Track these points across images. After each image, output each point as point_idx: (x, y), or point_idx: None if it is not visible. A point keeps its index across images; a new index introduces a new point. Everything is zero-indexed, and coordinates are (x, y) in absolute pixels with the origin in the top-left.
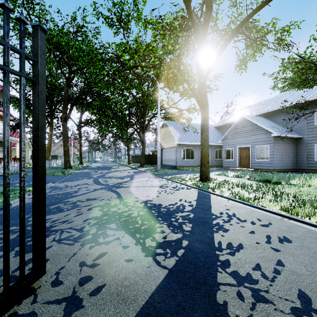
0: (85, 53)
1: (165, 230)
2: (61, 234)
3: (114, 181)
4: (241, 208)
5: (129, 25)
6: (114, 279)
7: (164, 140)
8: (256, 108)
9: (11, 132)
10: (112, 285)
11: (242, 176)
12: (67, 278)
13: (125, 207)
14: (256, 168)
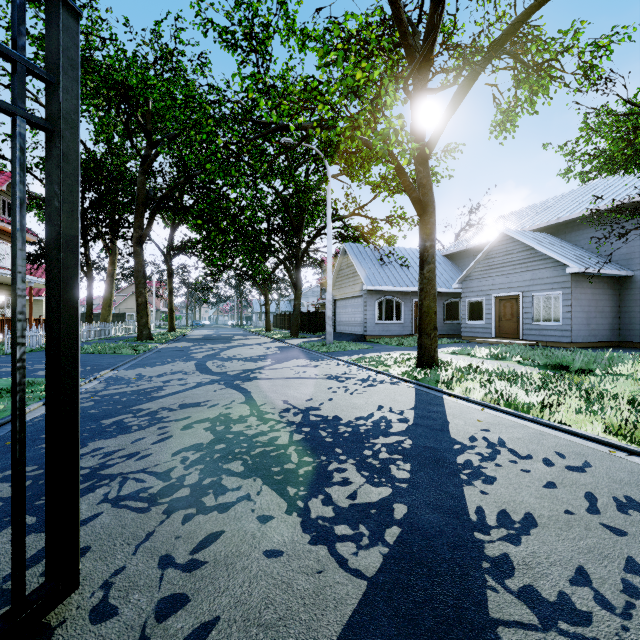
0: (178, 102)
1: (351, 478)
2: (121, 485)
3: (239, 366)
4: (516, 427)
5: (268, 45)
6: (239, 603)
7: (340, 282)
8: (532, 216)
9: (33, 268)
10: (235, 620)
11: (507, 357)
12: (129, 599)
13: (261, 424)
14: (533, 339)
